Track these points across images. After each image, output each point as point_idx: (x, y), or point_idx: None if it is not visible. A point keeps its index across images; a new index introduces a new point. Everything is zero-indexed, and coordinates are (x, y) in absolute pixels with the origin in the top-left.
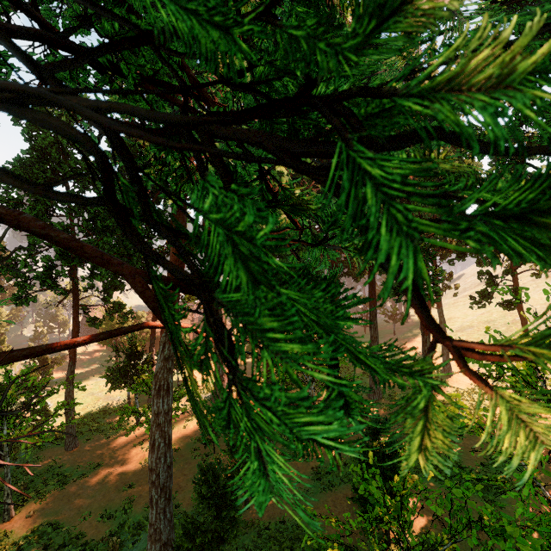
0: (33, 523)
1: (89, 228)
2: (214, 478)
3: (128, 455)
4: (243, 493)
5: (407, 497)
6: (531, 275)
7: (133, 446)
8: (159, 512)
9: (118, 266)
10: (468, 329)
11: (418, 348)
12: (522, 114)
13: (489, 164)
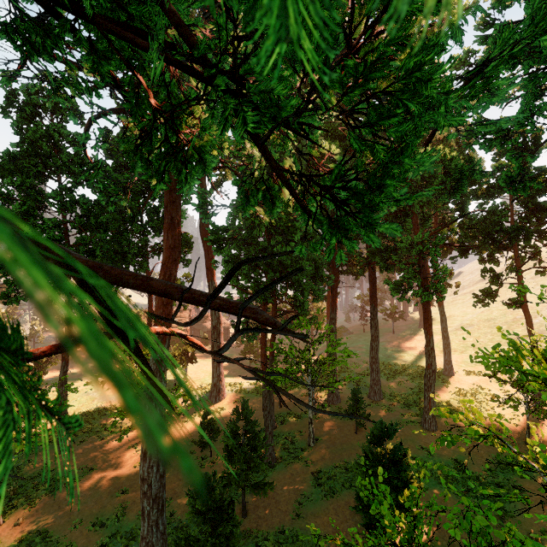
0: (21, 532)
1: (81, 224)
2: (210, 490)
3: (122, 459)
4: (240, 500)
5: (422, 517)
6: (536, 272)
7: (127, 448)
8: (151, 525)
9: (61, 257)
10: (468, 327)
11: (418, 346)
12: (533, 104)
13: (492, 160)
